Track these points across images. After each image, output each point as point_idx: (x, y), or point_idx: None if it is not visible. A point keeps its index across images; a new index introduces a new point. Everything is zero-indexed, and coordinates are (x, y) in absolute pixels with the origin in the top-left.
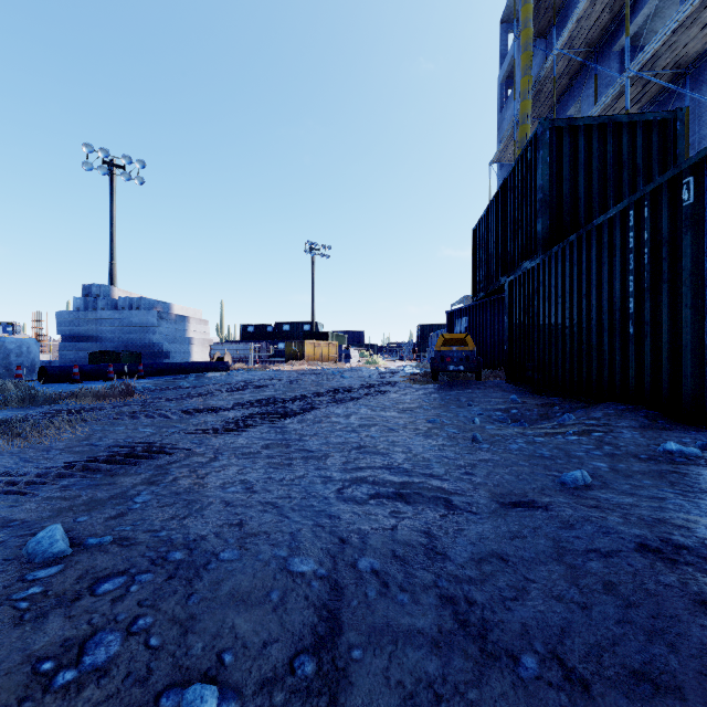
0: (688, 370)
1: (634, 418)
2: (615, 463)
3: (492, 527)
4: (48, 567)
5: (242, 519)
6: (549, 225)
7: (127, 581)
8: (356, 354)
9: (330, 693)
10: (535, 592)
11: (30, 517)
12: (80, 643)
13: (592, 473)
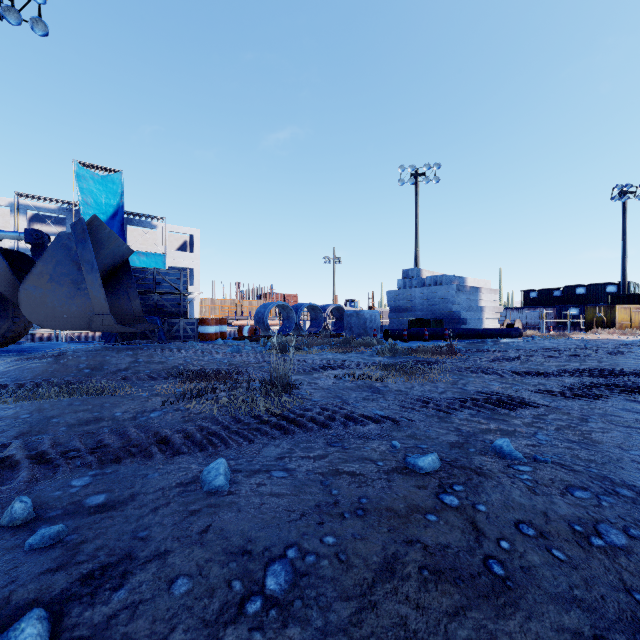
0: None
1: None
2: None
3: None
4: (520, 465)
5: None
6: None
7: (593, 496)
8: None
9: None
10: None
11: (468, 429)
12: (591, 524)
13: None
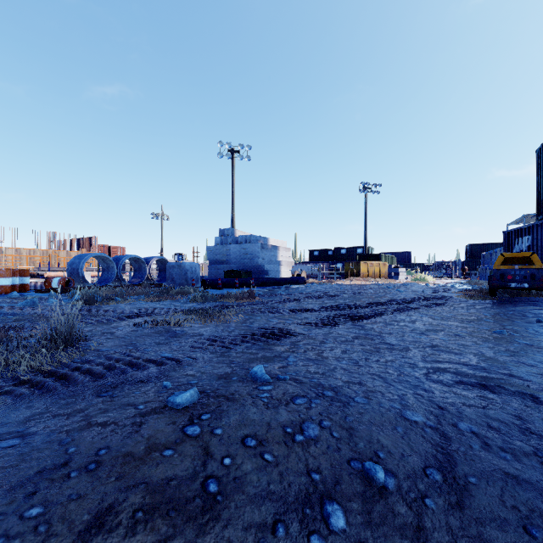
0: None
1: None
2: None
3: None
4: (265, 385)
5: (360, 381)
6: None
7: (308, 401)
8: (404, 271)
9: (457, 496)
10: None
11: (240, 360)
12: (299, 424)
13: None
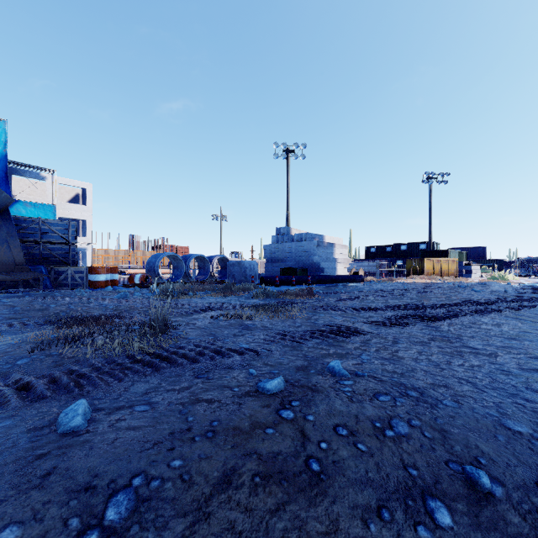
0: None
1: None
2: None
3: None
4: (345, 380)
5: (446, 384)
6: None
7: (391, 399)
8: (477, 269)
9: None
10: None
11: (313, 355)
12: (387, 420)
13: None
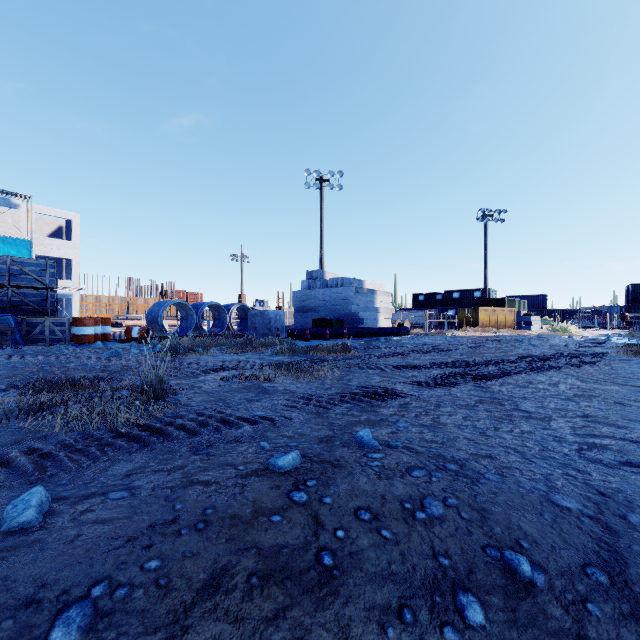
0: None
1: None
2: None
3: None
4: (374, 453)
5: (490, 454)
6: None
7: (427, 474)
8: (537, 320)
9: (630, 604)
10: None
11: (340, 423)
12: (419, 500)
13: None
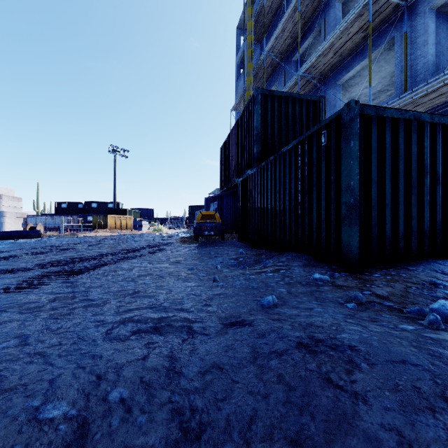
0: (324, 234)
1: (300, 260)
2: (290, 288)
3: (216, 344)
4: None
5: (2, 375)
6: (260, 150)
7: None
8: (147, 224)
9: None
10: (237, 391)
11: None
12: None
13: (278, 296)
